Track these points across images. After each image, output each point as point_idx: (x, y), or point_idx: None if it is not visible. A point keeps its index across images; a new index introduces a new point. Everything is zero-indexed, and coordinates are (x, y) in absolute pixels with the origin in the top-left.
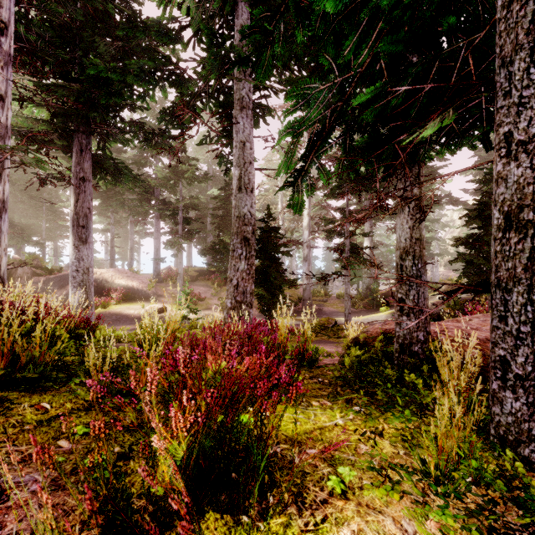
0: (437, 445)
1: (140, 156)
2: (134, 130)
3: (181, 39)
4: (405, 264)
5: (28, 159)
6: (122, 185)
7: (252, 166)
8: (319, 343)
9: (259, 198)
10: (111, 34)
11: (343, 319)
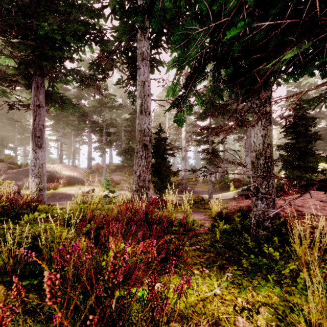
0: (304, 318)
1: (78, 93)
2: (72, 74)
3: (103, 15)
4: (258, 162)
5: None
6: (66, 111)
7: (149, 98)
8: (193, 213)
9: (154, 120)
10: (57, 11)
11: (207, 196)
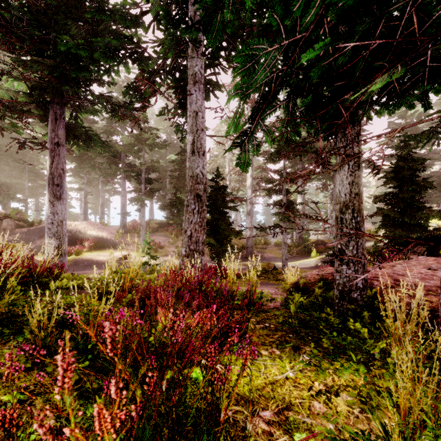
0: (394, 403)
1: (109, 126)
2: (101, 102)
3: (143, 23)
4: (344, 217)
5: (5, 124)
6: (92, 150)
7: (204, 133)
8: (261, 285)
9: (210, 162)
10: (82, 19)
11: (281, 264)
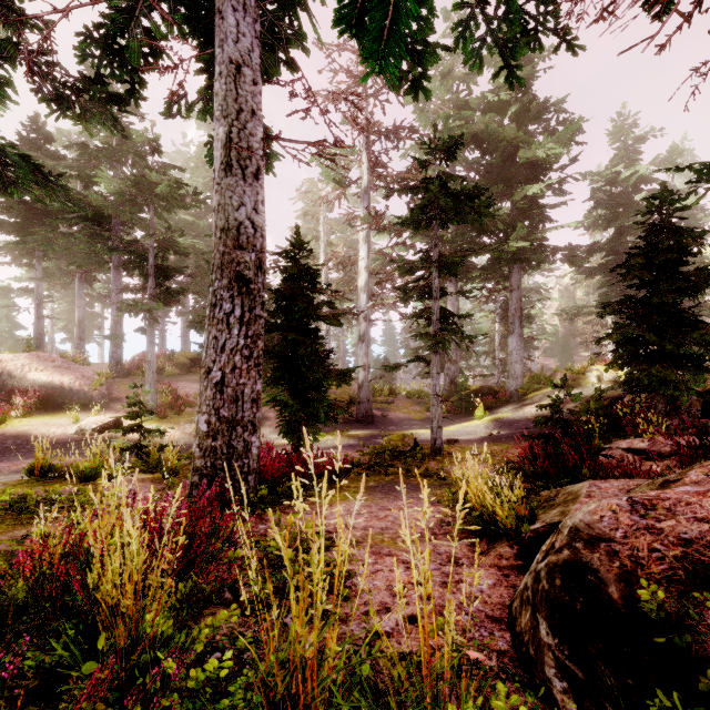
0: None
1: (83, 163)
2: (6, 53)
3: None
4: None
5: None
6: (20, 193)
7: (258, 122)
8: (396, 493)
9: None
10: None
11: (422, 433)
